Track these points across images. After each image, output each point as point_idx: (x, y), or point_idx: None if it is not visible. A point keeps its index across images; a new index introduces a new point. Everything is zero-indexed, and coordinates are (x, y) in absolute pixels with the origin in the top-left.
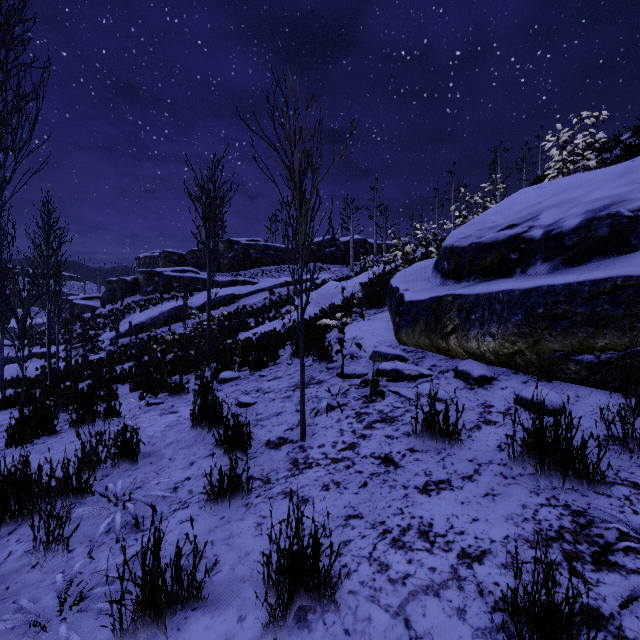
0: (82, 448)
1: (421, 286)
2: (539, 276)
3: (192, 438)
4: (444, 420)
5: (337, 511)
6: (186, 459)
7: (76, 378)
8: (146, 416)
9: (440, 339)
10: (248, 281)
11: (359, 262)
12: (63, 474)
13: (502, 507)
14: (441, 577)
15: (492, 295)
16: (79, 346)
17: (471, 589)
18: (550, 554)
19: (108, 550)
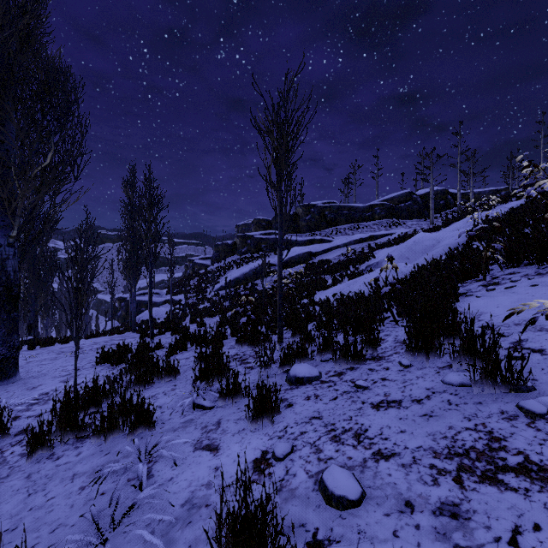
0: None
1: None
2: None
3: None
4: None
5: None
6: None
7: (173, 330)
8: (179, 439)
9: None
10: (323, 239)
11: (439, 214)
12: None
13: None
14: None
15: None
16: (194, 296)
17: None
18: None
19: None
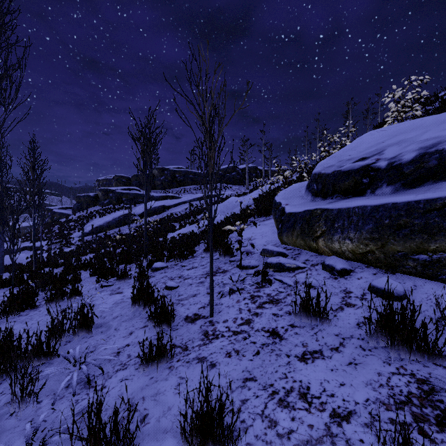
0: (51, 321)
1: (297, 202)
2: (385, 195)
3: (132, 313)
4: (316, 304)
5: (237, 374)
6: (127, 329)
7: (53, 265)
8: (100, 295)
9: (312, 241)
10: (174, 196)
11: (252, 183)
12: (36, 342)
13: (362, 374)
14: (318, 433)
15: (350, 209)
16: (57, 242)
17: (341, 445)
18: (402, 416)
19: (66, 402)
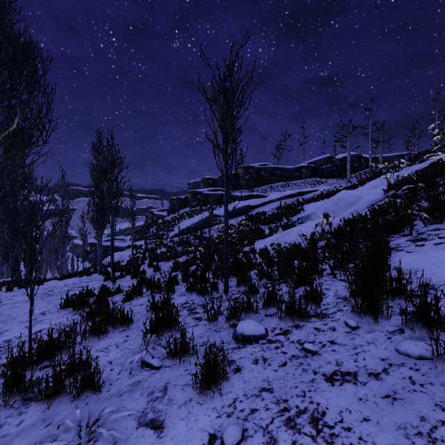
0: None
1: None
2: None
3: None
4: None
5: None
6: None
7: (132, 275)
8: (123, 409)
9: None
10: (260, 195)
11: (354, 174)
12: None
13: None
14: None
15: None
16: (153, 241)
17: None
18: None
19: None
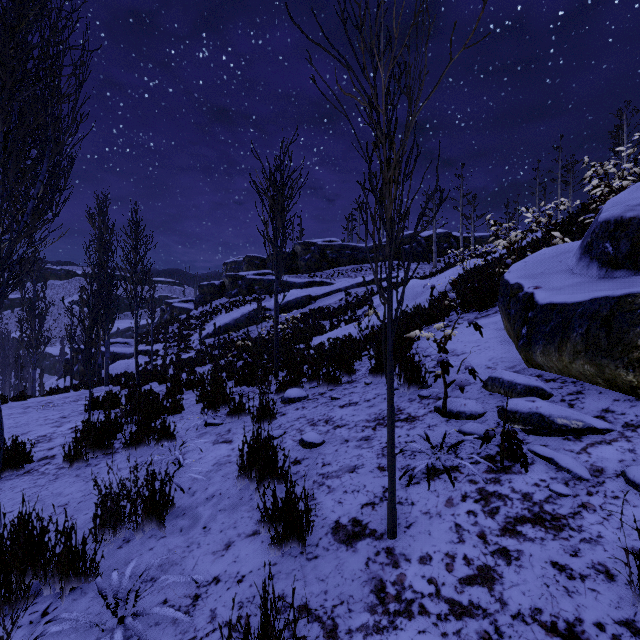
0: (101, 500)
1: (561, 281)
2: None
3: (238, 493)
4: None
5: None
6: (222, 534)
7: (160, 379)
8: (199, 442)
9: (622, 368)
10: (324, 282)
11: (442, 258)
12: (63, 547)
13: None
14: None
15: None
16: (175, 345)
17: None
18: None
19: None
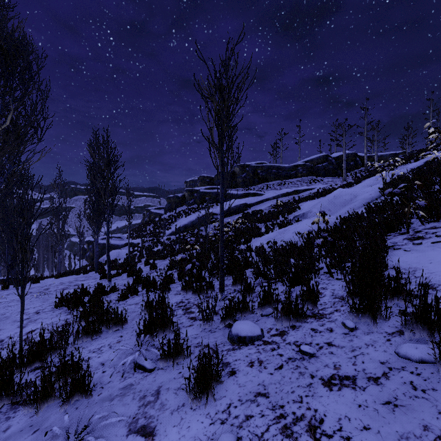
0: None
1: None
2: None
3: None
4: None
5: None
6: None
7: (128, 273)
8: (114, 414)
9: None
10: (256, 193)
11: (349, 173)
12: None
13: None
14: None
15: None
16: (150, 239)
17: None
18: None
19: None
